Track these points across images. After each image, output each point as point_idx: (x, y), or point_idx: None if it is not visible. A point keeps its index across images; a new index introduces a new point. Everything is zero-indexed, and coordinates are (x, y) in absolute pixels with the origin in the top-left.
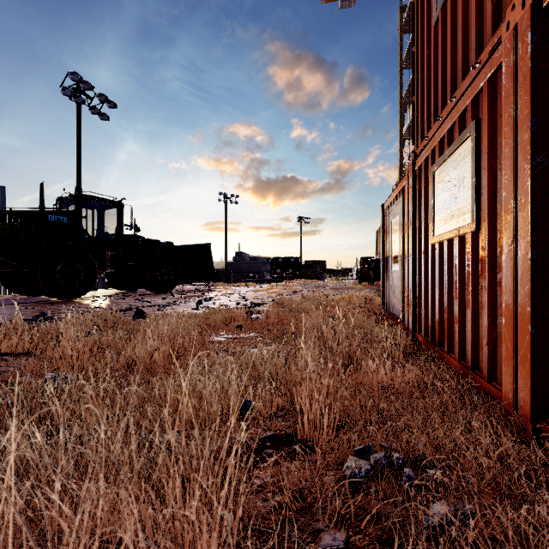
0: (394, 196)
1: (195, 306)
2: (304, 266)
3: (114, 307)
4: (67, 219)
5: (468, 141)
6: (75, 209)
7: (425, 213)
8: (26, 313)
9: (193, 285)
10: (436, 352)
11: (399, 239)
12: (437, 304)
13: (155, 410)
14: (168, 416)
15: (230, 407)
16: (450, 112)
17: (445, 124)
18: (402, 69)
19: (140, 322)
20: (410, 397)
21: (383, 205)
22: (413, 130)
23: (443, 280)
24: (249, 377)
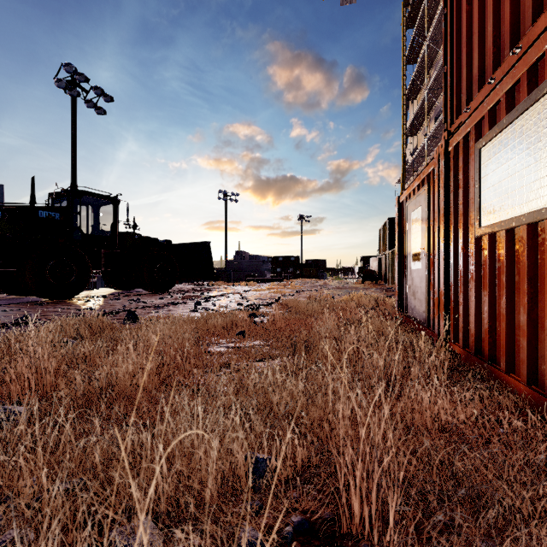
0: (414, 186)
1: (193, 307)
2: (304, 265)
3: (106, 308)
4: (59, 215)
5: (546, 97)
6: (67, 205)
7: (465, 200)
8: (9, 315)
9: (192, 284)
10: (485, 369)
11: (422, 234)
12: (486, 310)
13: (124, 474)
14: (139, 495)
15: (235, 470)
16: (512, 68)
17: (502, 86)
18: (405, 64)
19: (131, 326)
20: (487, 446)
21: (398, 197)
22: (445, 105)
23: (495, 280)
24: (257, 408)
